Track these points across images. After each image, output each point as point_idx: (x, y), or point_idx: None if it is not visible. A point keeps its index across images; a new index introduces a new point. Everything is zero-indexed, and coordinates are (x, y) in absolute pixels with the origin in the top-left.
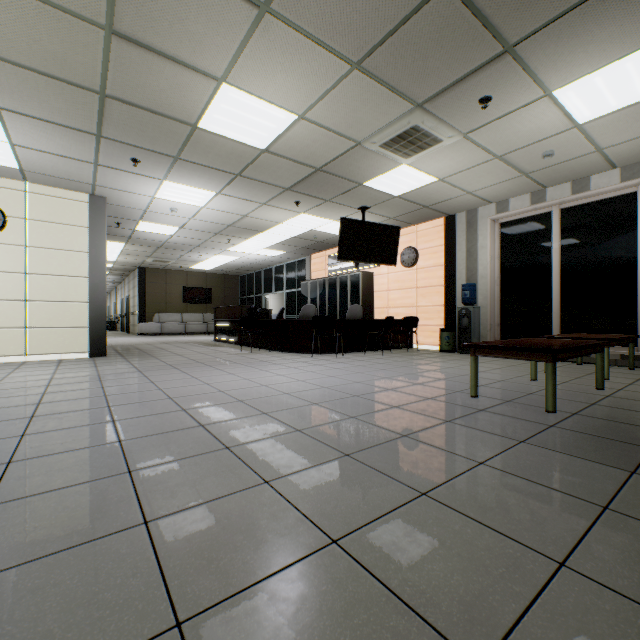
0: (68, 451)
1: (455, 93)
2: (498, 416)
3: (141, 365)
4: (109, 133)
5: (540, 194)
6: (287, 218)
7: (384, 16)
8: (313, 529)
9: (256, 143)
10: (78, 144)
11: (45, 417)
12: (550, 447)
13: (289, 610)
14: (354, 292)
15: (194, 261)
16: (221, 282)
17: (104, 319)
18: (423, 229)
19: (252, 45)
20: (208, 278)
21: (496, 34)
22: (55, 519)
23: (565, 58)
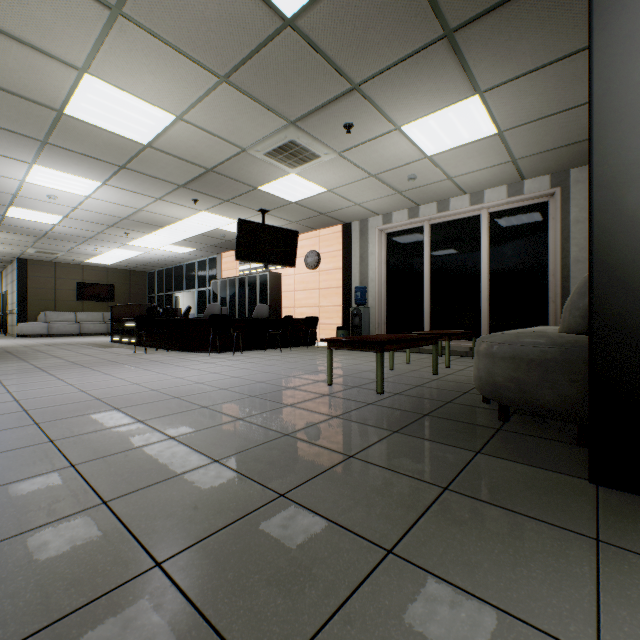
0: None
1: (321, 117)
2: (335, 399)
3: (1, 369)
4: None
5: (415, 210)
6: (188, 215)
7: (240, 40)
8: (92, 496)
9: (136, 137)
10: None
11: None
12: (353, 419)
13: (22, 553)
14: (262, 292)
15: (89, 254)
16: (126, 278)
17: None
18: (325, 234)
19: (111, 42)
20: (109, 273)
21: (342, 73)
22: None
23: (402, 102)
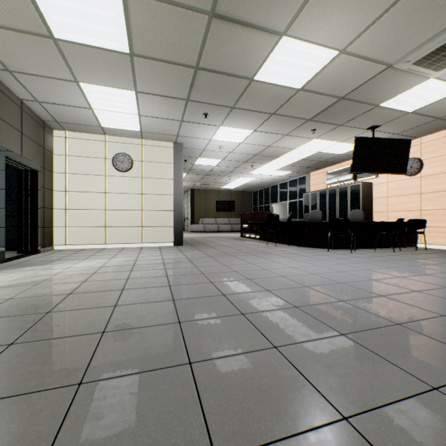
0: (211, 318)
1: None
2: None
3: (208, 252)
4: (194, 97)
5: None
6: (300, 144)
7: None
8: None
9: (295, 84)
10: (174, 108)
11: (177, 287)
12: None
13: None
14: (353, 199)
15: (225, 183)
16: (240, 196)
17: (181, 221)
18: (428, 140)
19: None
20: (231, 194)
21: None
22: (252, 391)
23: None
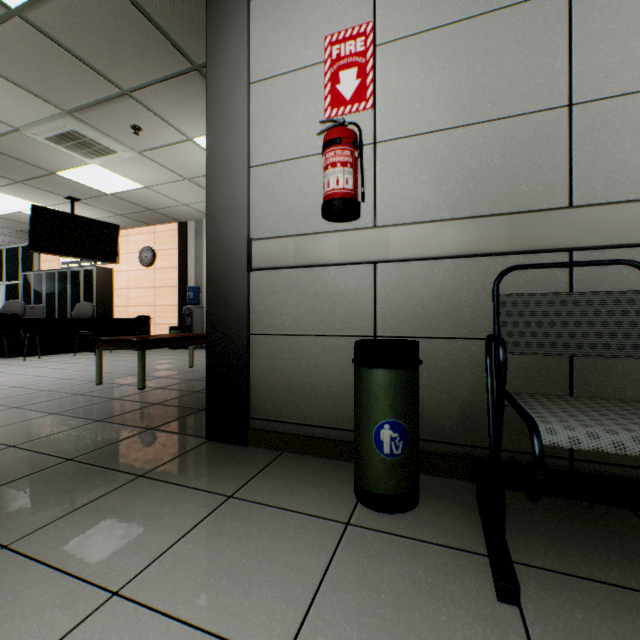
0: None
1: (101, 113)
2: (83, 397)
3: None
4: None
5: None
6: None
7: None
8: None
9: None
10: None
11: None
12: (72, 414)
13: None
14: (88, 288)
15: None
16: None
17: None
18: (161, 231)
19: None
20: None
21: (106, 76)
22: None
23: (183, 116)
